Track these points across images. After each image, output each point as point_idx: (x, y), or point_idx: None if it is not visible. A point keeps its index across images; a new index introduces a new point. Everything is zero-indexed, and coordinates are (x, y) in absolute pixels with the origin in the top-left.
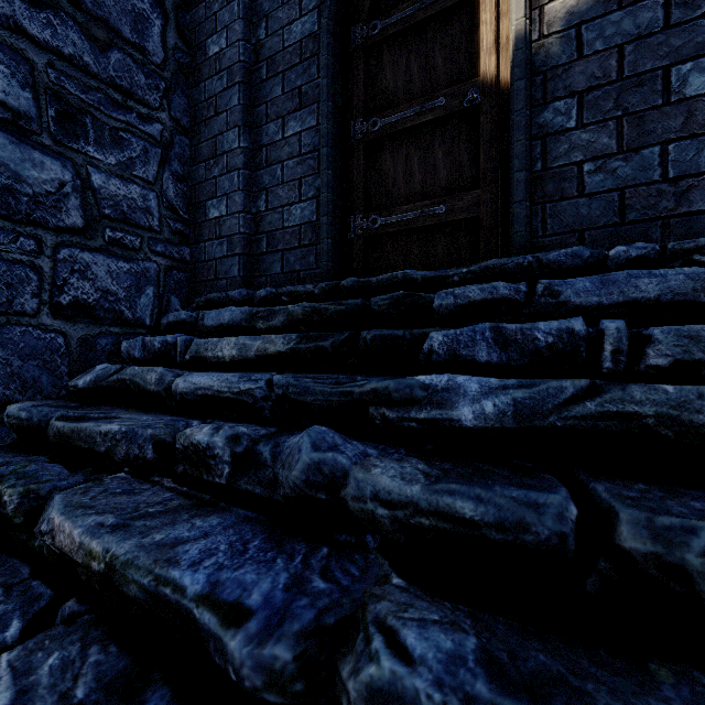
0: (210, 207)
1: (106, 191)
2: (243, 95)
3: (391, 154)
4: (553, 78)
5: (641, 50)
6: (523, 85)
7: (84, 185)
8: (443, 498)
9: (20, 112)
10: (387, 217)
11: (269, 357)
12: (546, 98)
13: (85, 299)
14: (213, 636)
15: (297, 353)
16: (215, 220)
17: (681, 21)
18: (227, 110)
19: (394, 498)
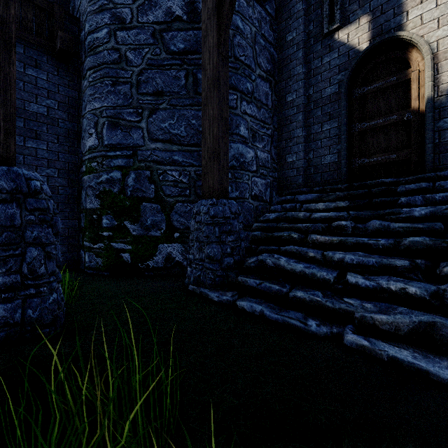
0: (288, 157)
1: (260, 157)
2: (303, 116)
3: (370, 136)
4: (443, 111)
5: None
6: (430, 115)
7: (256, 156)
8: (415, 225)
9: (246, 138)
10: (369, 159)
11: (339, 208)
12: (440, 117)
13: (256, 193)
14: (374, 243)
15: (350, 206)
16: (290, 162)
17: None
18: (296, 122)
19: (403, 226)
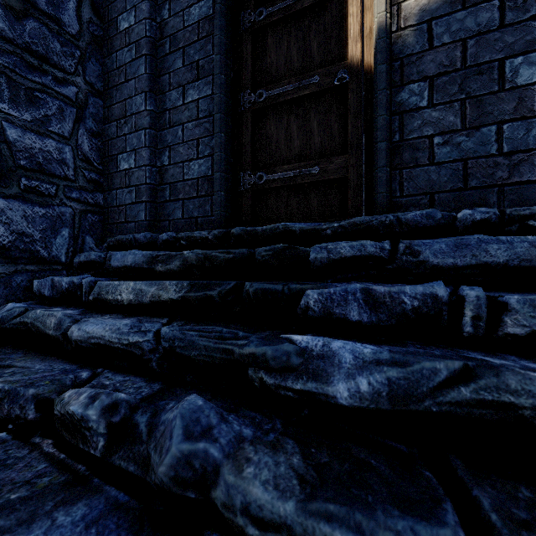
0: (121, 160)
1: (21, 144)
2: (149, 65)
3: (274, 122)
4: (409, 64)
5: (481, 44)
6: (385, 68)
7: None
8: (320, 525)
9: None
10: (271, 174)
11: (162, 303)
12: (403, 81)
13: None
14: None
15: (188, 300)
16: (125, 171)
17: (513, 22)
18: (135, 78)
19: (266, 516)
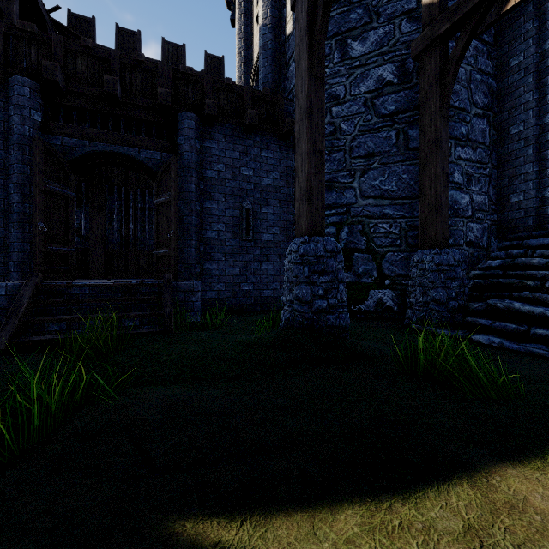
0: (512, 197)
1: (475, 200)
2: (535, 149)
3: None
4: None
5: None
6: None
7: (471, 201)
8: None
9: (460, 184)
10: None
11: None
12: None
13: (471, 239)
14: None
15: None
16: (515, 203)
17: None
18: (524, 156)
19: None
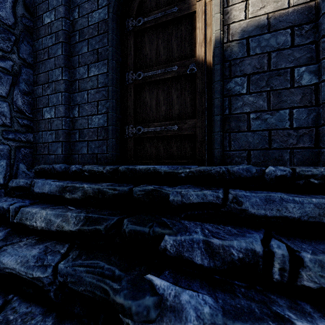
0: (45, 112)
1: None
2: (65, 49)
3: (149, 93)
4: (234, 65)
5: (279, 56)
6: (219, 67)
7: None
8: None
9: None
10: (146, 128)
11: (64, 232)
12: (231, 75)
13: None
14: None
15: (83, 231)
16: (48, 120)
17: (299, 44)
18: (55, 57)
19: None
